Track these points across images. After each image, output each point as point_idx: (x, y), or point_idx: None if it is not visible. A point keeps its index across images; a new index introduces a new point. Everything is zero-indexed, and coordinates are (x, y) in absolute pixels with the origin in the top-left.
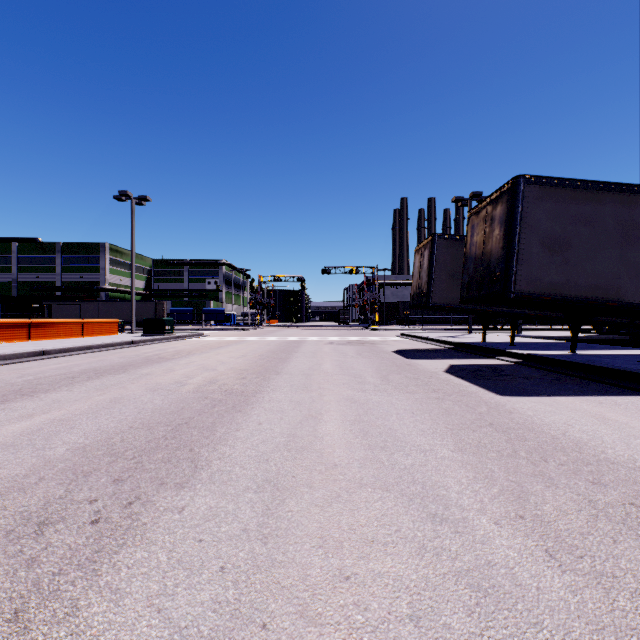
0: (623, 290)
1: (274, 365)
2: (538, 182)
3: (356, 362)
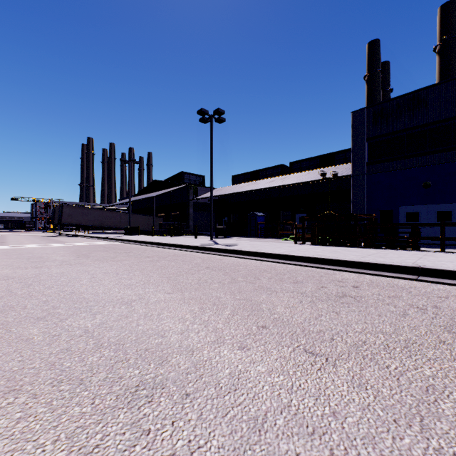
0: (83, 223)
1: (3, 237)
2: (67, 205)
3: (28, 237)
